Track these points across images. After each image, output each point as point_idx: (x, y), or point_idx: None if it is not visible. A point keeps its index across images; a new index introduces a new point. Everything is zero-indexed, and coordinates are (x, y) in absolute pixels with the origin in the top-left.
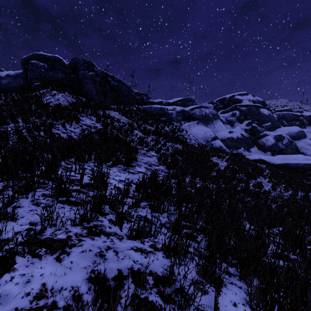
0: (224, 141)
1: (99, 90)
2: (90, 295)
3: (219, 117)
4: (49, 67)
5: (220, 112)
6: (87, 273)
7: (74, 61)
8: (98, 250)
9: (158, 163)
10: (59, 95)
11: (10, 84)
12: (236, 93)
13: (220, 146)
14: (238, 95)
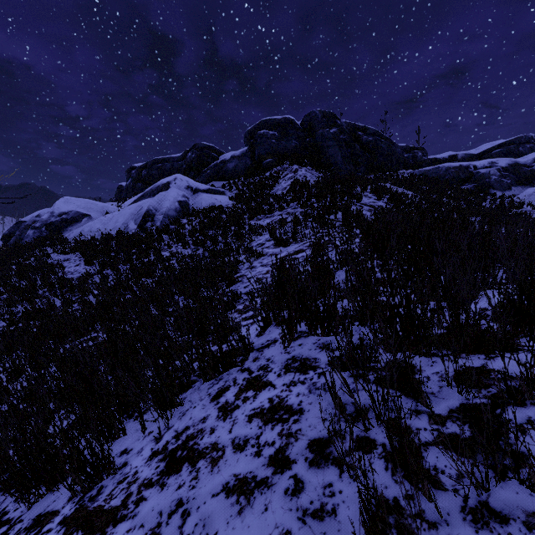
0: None
1: (345, 155)
2: None
3: None
4: (280, 135)
5: None
6: None
7: (308, 118)
8: None
9: None
10: (302, 171)
11: (237, 168)
12: None
13: None
14: None
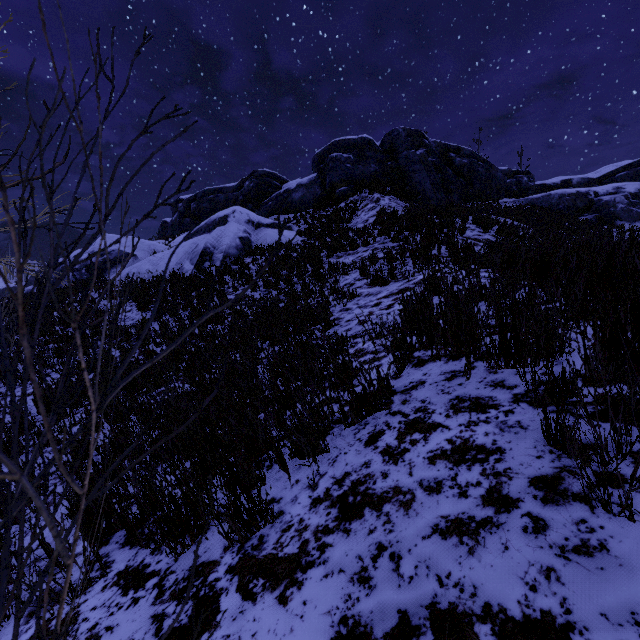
0: None
1: (435, 181)
2: None
3: None
4: (356, 158)
5: None
6: None
7: (389, 138)
8: None
9: None
10: (385, 200)
11: (305, 198)
12: None
13: None
14: None
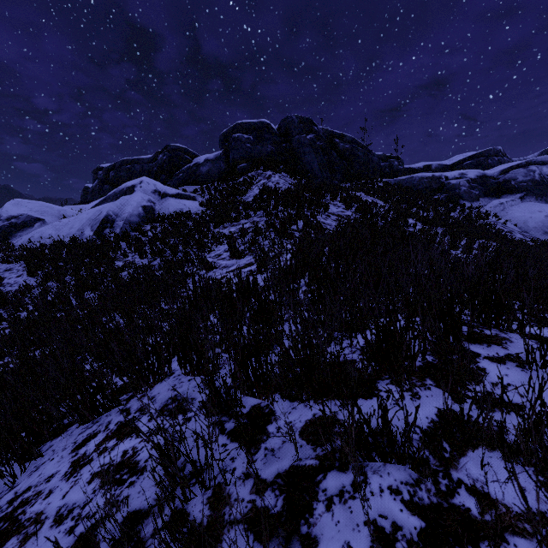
0: None
1: (322, 162)
2: None
3: None
4: (255, 139)
5: None
6: None
7: (284, 123)
8: None
9: None
10: (276, 177)
11: (211, 172)
12: None
13: None
14: None
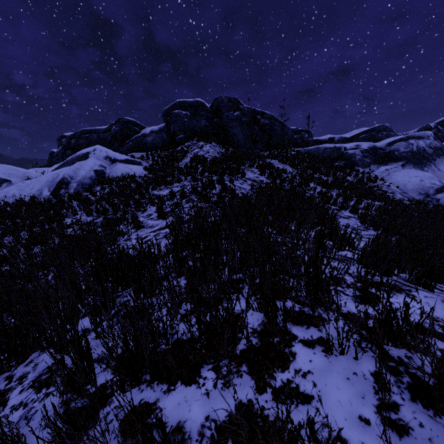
0: None
1: (246, 134)
2: None
3: None
4: (192, 115)
5: None
6: None
7: (216, 102)
8: (441, 299)
9: (363, 226)
10: (207, 147)
11: (155, 141)
12: None
13: None
14: None
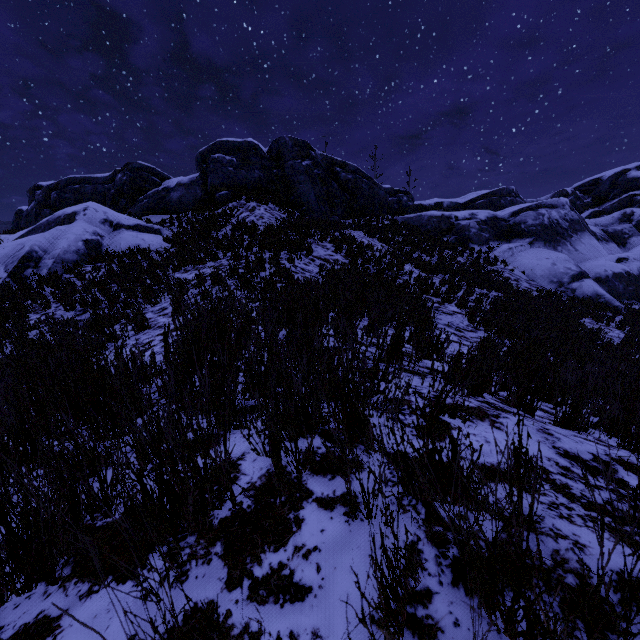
0: (604, 281)
1: (320, 193)
2: (579, 470)
3: (587, 227)
4: (240, 162)
5: (586, 216)
6: (549, 448)
7: (276, 145)
8: (537, 427)
9: (471, 326)
10: (261, 210)
11: (184, 199)
12: (633, 164)
13: (595, 293)
14: (639, 169)
